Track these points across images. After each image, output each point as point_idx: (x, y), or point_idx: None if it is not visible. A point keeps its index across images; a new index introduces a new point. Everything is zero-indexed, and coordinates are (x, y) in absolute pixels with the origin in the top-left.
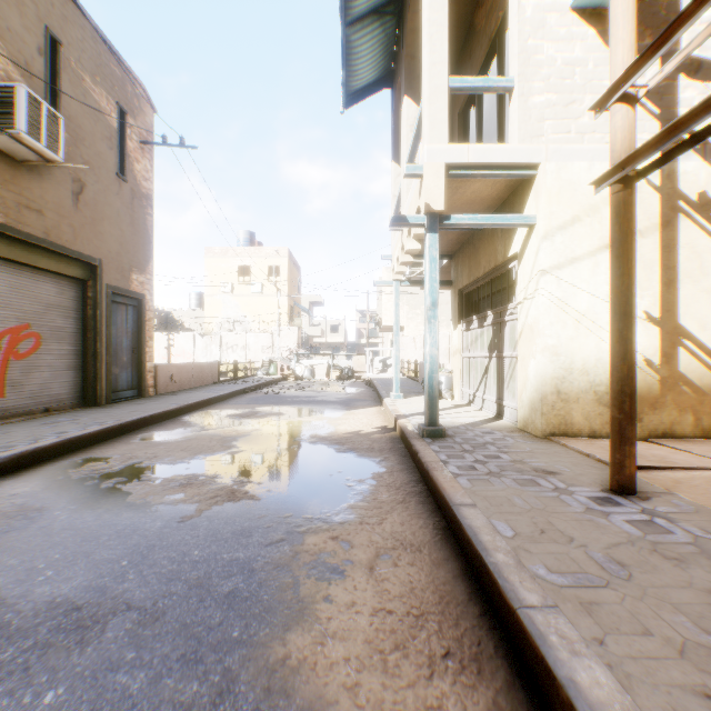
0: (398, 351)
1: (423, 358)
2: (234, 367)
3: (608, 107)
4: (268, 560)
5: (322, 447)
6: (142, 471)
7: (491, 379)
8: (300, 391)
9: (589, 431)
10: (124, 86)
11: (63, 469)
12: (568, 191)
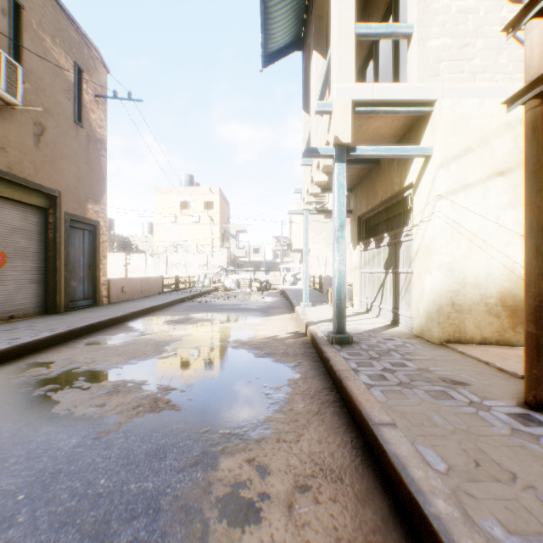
0: (307, 268)
1: (325, 273)
2: (176, 280)
3: (523, 24)
4: (177, 492)
5: (243, 351)
6: (77, 377)
7: (387, 291)
8: (227, 300)
9: (480, 338)
10: (81, 48)
11: (6, 375)
12: (461, 125)
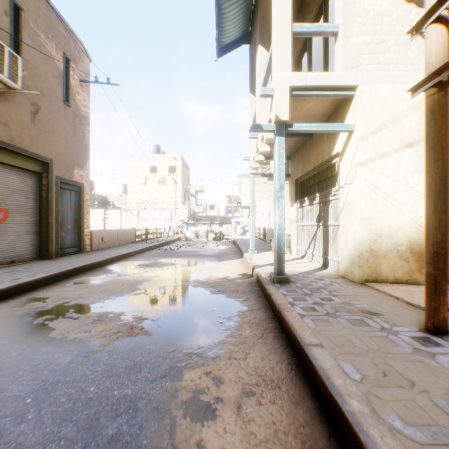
0: (253, 221)
1: (269, 226)
2: (146, 232)
3: (424, 28)
4: (151, 397)
5: (201, 289)
6: (68, 309)
7: (319, 240)
8: (188, 248)
9: (393, 279)
10: (69, 42)
11: (11, 307)
12: (378, 106)
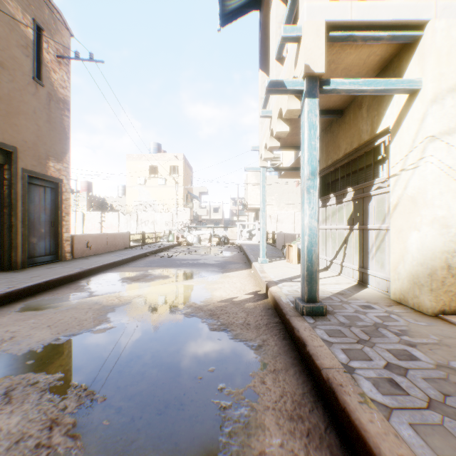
0: (264, 224)
1: (277, 229)
2: (143, 236)
3: None
4: None
5: (196, 321)
6: None
7: (351, 249)
8: (188, 254)
9: None
10: (41, 7)
11: None
12: None
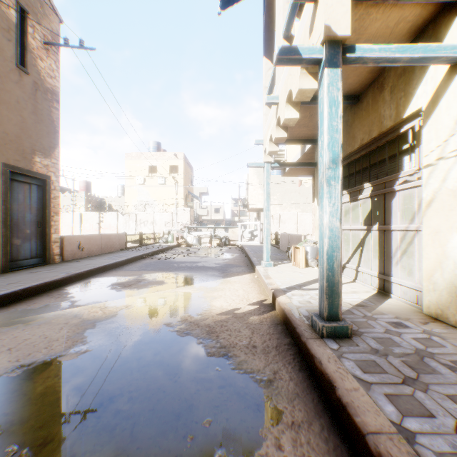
0: (268, 224)
1: (279, 230)
2: (140, 237)
3: None
4: None
5: (190, 342)
6: None
7: (369, 252)
8: (187, 257)
9: None
10: None
11: None
12: None
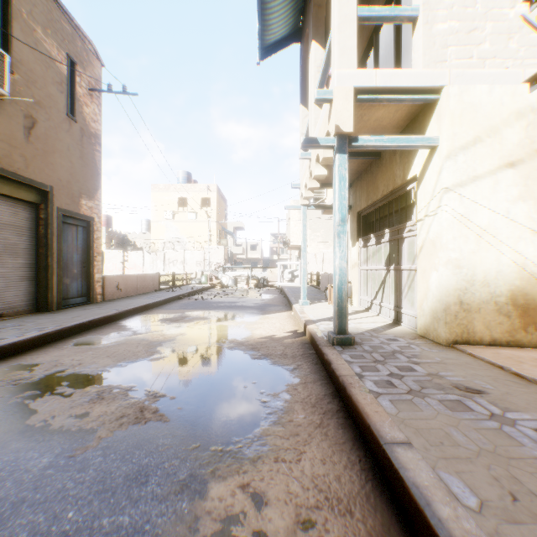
0: (305, 265)
1: (322, 270)
2: (173, 277)
3: None
4: (157, 530)
5: (239, 353)
6: (60, 382)
7: (389, 289)
8: (224, 297)
9: (489, 339)
10: (74, 40)
11: None
12: (469, 113)
